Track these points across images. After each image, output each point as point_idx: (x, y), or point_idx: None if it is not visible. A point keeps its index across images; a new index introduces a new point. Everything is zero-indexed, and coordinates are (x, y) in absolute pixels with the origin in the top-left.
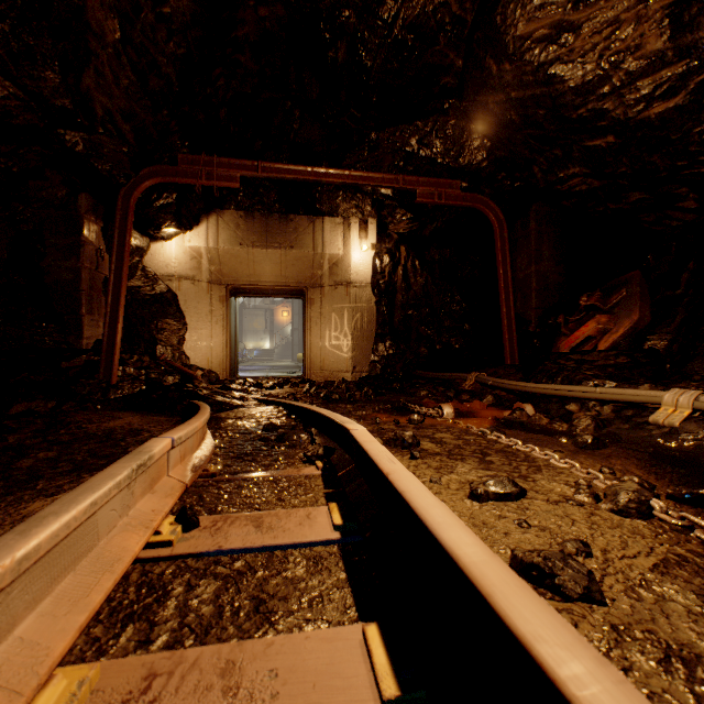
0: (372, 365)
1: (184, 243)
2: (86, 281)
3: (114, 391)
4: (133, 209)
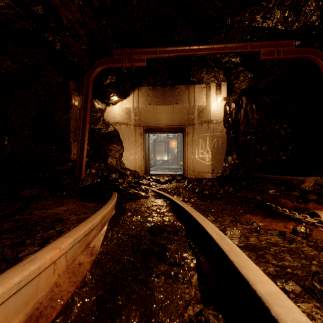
0: (223, 169)
1: (122, 106)
2: (73, 125)
3: (82, 182)
4: (91, 84)
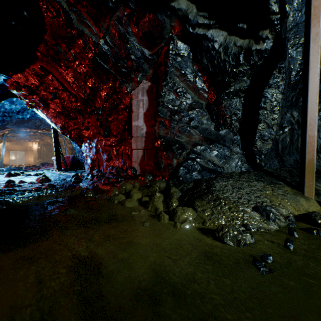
0: (37, 163)
1: (1, 144)
2: None
3: None
4: None
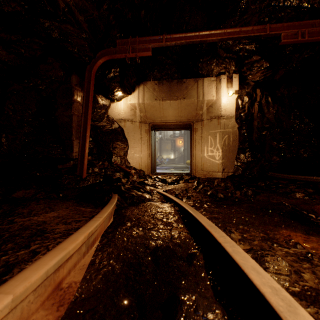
0: (235, 168)
1: (127, 102)
2: (75, 121)
3: (83, 182)
4: (93, 77)
